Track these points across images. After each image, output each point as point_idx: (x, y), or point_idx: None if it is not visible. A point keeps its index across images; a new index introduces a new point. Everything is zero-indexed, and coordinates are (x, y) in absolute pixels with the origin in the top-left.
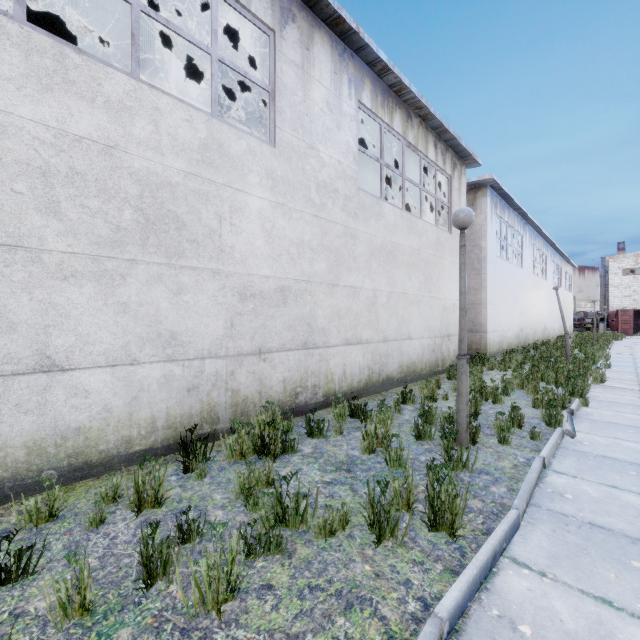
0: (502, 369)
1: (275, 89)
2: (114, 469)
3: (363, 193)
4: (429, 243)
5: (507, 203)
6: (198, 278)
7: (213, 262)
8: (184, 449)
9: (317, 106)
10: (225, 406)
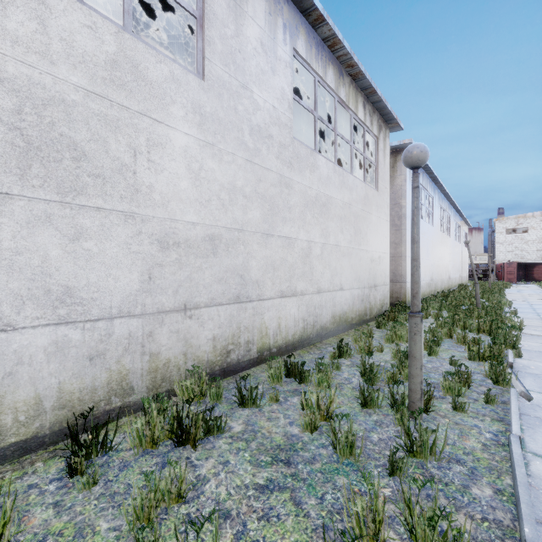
0: (423, 317)
1: (203, 16)
2: None
3: (298, 143)
4: (359, 198)
5: (422, 167)
6: (104, 221)
7: (125, 203)
8: (73, 441)
9: (250, 44)
10: (141, 373)
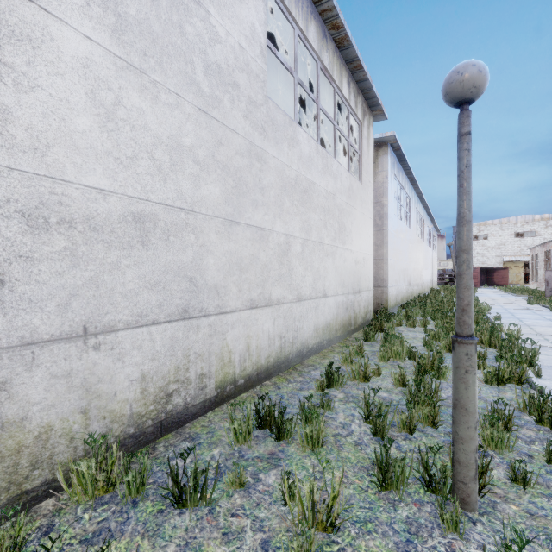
0: (411, 325)
1: None
2: None
3: (273, 104)
4: (343, 189)
5: (401, 166)
6: None
7: None
8: None
9: None
10: None
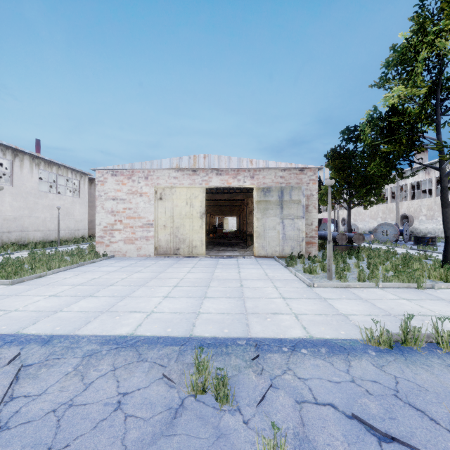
0: None
1: (13, 173)
2: None
3: (41, 192)
4: (69, 202)
5: None
6: None
7: None
8: None
9: (25, 174)
10: (0, 243)
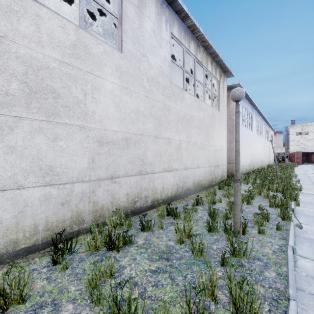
0: (245, 183)
1: (121, 17)
2: (3, 263)
3: (174, 85)
4: (208, 116)
5: (245, 97)
6: (69, 131)
7: (80, 121)
8: (55, 247)
9: (147, 32)
10: (88, 212)
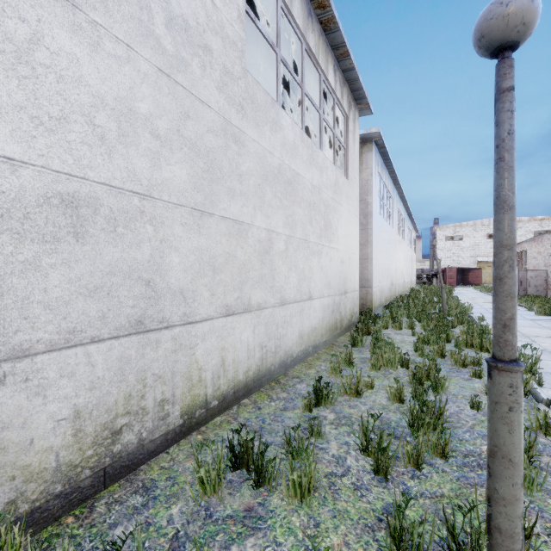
0: (397, 327)
1: None
2: None
3: (253, 80)
4: (329, 183)
5: (384, 164)
6: None
7: None
8: None
9: None
10: None
